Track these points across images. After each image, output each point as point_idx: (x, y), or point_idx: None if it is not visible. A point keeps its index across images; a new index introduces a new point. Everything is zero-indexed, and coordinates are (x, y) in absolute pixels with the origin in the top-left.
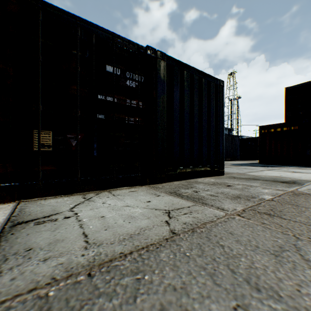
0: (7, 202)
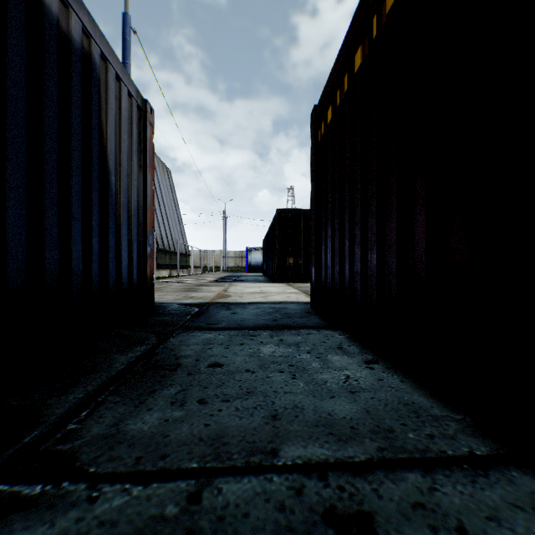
0: (280, 283)
